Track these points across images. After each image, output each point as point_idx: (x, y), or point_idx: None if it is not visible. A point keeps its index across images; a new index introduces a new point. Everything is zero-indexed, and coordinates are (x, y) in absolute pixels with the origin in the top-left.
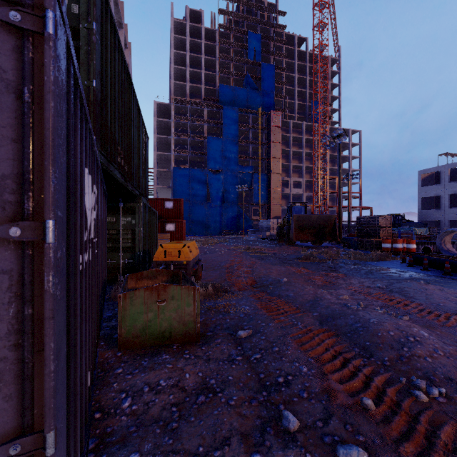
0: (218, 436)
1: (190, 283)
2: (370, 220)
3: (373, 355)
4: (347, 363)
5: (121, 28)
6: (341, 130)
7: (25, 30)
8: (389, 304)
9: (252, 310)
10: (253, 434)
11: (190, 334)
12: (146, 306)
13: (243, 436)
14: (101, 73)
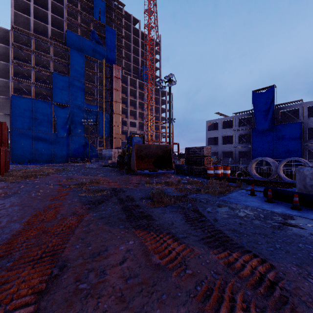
0: None
1: None
2: (196, 150)
3: None
4: None
5: None
6: (172, 74)
7: None
8: None
9: None
10: None
11: None
12: None
13: None
14: None
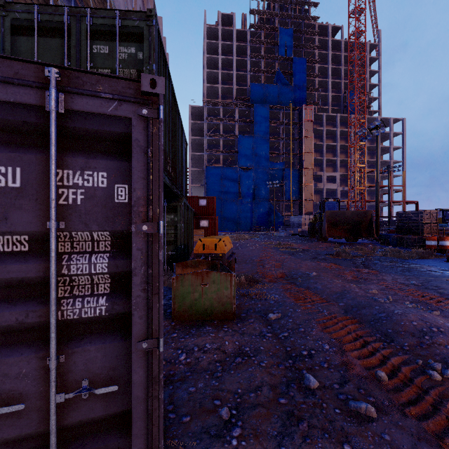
0: (252, 384)
1: (227, 271)
2: (411, 215)
3: (394, 340)
4: (366, 344)
5: None
6: (379, 121)
7: (149, 117)
8: (420, 300)
9: (281, 298)
10: (280, 387)
11: (227, 313)
12: (192, 288)
13: (272, 387)
14: None
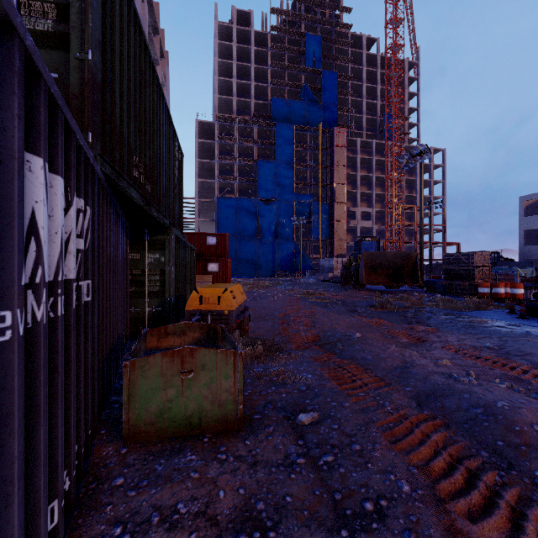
0: None
1: (230, 343)
2: (461, 258)
3: (514, 464)
4: (475, 479)
5: (157, 34)
6: (423, 146)
7: None
8: (512, 374)
9: (317, 380)
10: None
11: (228, 420)
12: (164, 379)
13: None
14: (103, 47)
